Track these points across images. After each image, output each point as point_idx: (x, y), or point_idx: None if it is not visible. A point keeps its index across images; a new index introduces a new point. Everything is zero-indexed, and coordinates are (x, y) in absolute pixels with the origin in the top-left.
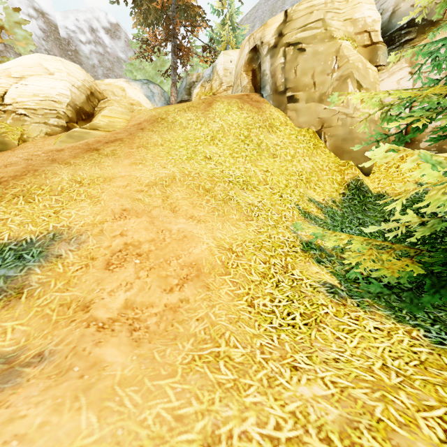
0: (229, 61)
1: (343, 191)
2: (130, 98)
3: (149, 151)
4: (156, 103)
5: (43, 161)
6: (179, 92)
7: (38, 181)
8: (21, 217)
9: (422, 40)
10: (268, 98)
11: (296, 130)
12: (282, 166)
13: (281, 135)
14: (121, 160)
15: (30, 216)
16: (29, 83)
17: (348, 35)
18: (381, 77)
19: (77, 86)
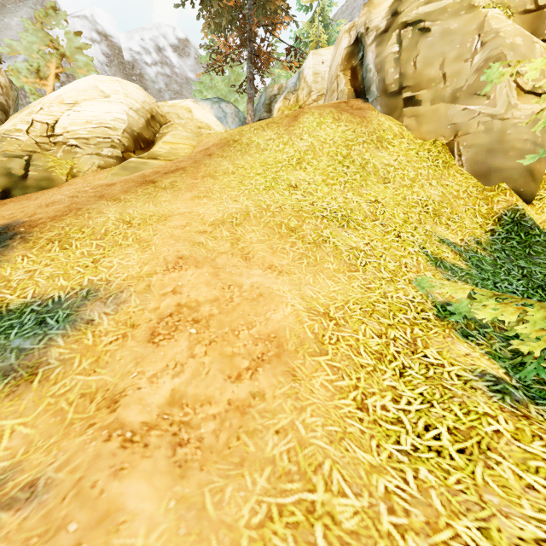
0: (320, 63)
1: (491, 228)
2: (197, 121)
3: (217, 181)
4: (228, 126)
5: (89, 198)
6: (257, 110)
7: (80, 222)
8: (52, 268)
9: None
10: (375, 104)
11: (417, 143)
12: (397, 194)
13: (394, 152)
14: (181, 193)
15: (63, 266)
16: (82, 109)
17: (496, 1)
18: None
19: (136, 109)
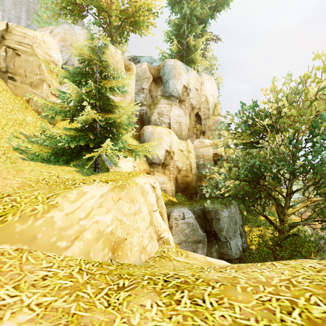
0: None
1: (41, 132)
2: None
3: None
4: None
5: None
6: None
7: None
8: None
9: None
10: None
11: (14, 96)
12: (4, 114)
13: (3, 97)
14: None
15: None
16: None
17: (46, 60)
18: (62, 86)
19: None
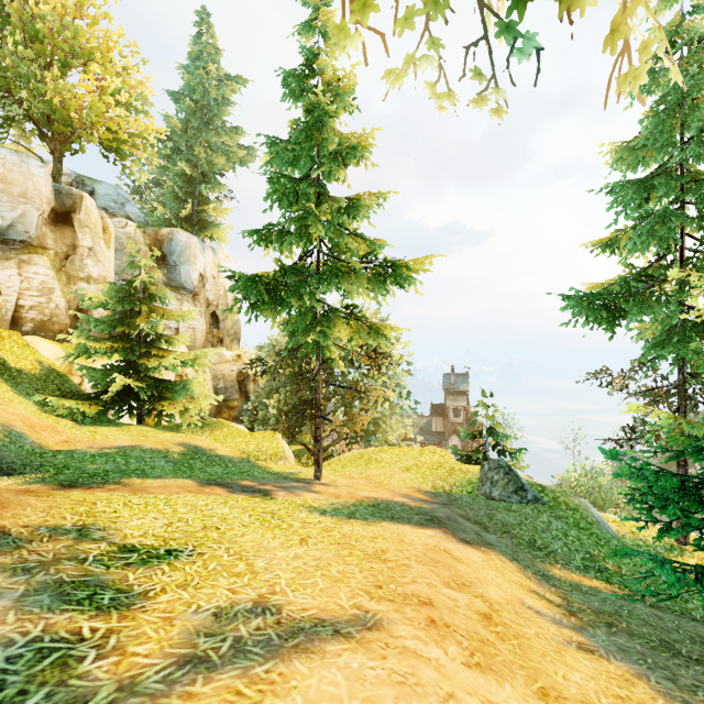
0: None
1: None
2: None
3: None
4: None
5: None
6: None
7: None
8: None
9: (27, 255)
10: None
11: None
12: None
13: None
14: None
15: None
16: None
17: None
18: None
19: None
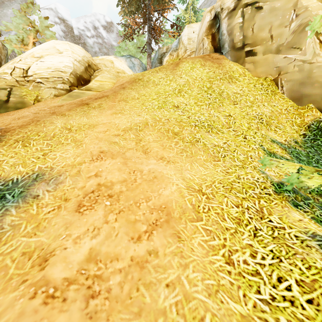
0: (192, 32)
1: (303, 132)
2: (117, 68)
3: (128, 104)
4: (136, 72)
5: (46, 114)
6: (153, 62)
7: (37, 129)
8: (15, 159)
9: None
10: (227, 55)
11: (254, 79)
12: (242, 111)
13: (240, 85)
14: (104, 111)
15: (22, 158)
16: (45, 60)
17: None
18: None
19: (78, 60)
